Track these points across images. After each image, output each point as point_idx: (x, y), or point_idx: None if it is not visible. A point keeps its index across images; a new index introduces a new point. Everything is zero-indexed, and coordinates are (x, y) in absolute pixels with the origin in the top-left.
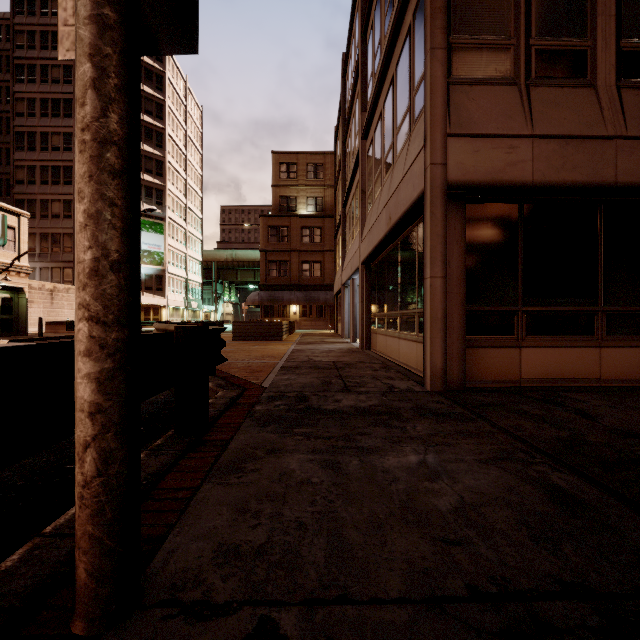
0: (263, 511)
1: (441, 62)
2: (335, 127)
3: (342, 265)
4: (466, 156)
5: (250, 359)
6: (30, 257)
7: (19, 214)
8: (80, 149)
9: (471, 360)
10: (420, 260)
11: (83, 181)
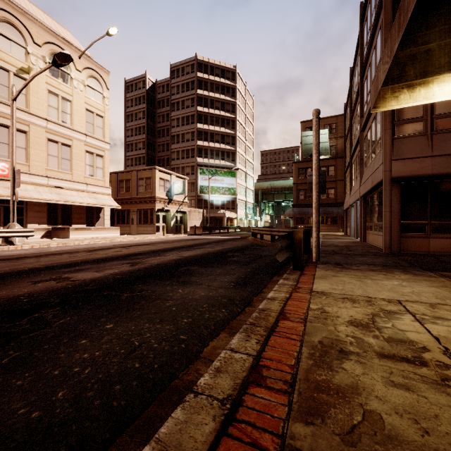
0: (332, 259)
1: (388, 134)
2: (344, 103)
3: (349, 193)
4: (400, 167)
5: None
6: None
7: (185, 178)
8: (314, 209)
9: (404, 242)
10: None
11: (315, 213)
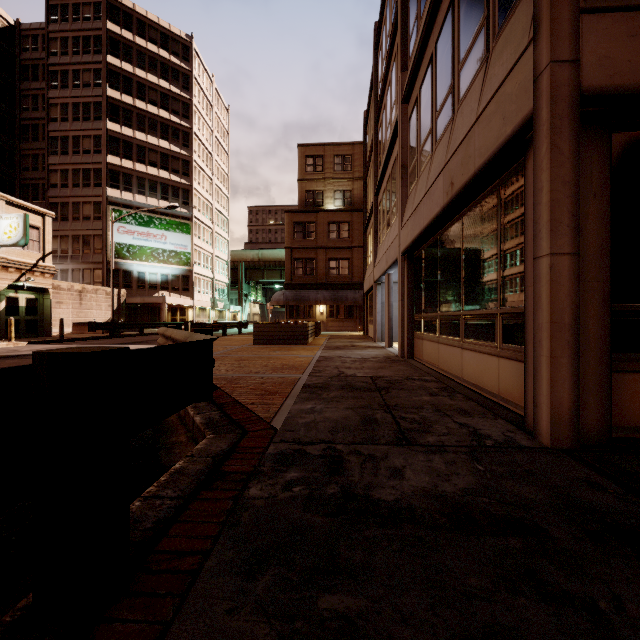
0: None
1: None
2: (365, 111)
3: (374, 260)
4: (615, 44)
5: (266, 371)
6: (63, 259)
7: (43, 214)
8: None
9: (613, 393)
10: (506, 236)
11: None
